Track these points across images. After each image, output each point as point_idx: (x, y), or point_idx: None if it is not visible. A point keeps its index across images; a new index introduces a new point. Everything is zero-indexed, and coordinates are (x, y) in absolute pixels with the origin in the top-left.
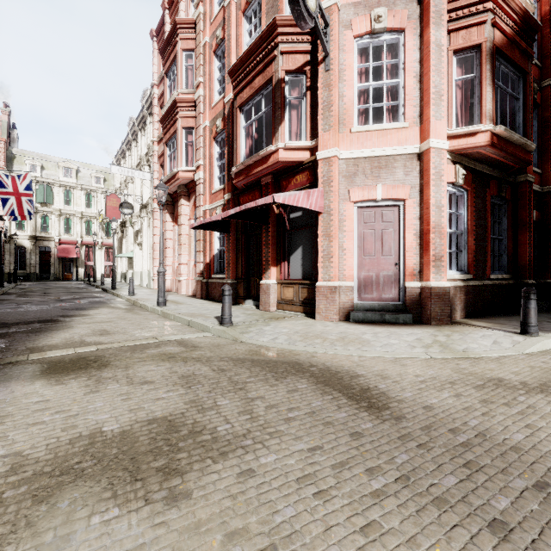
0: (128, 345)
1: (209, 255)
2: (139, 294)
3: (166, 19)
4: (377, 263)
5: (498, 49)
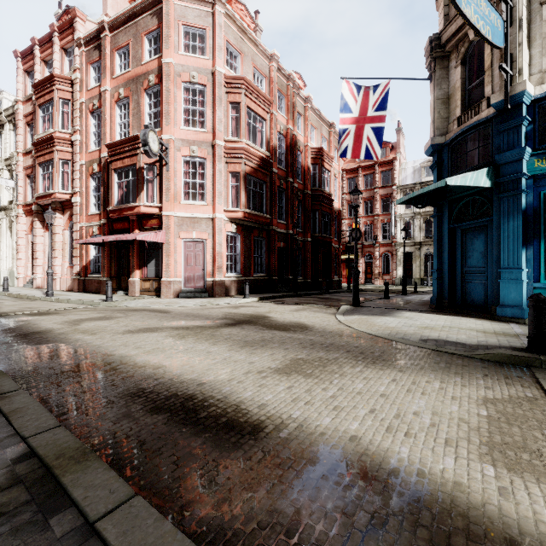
0: (58, 310)
1: (86, 260)
2: (12, 291)
3: (36, 53)
4: (194, 269)
5: (248, 174)
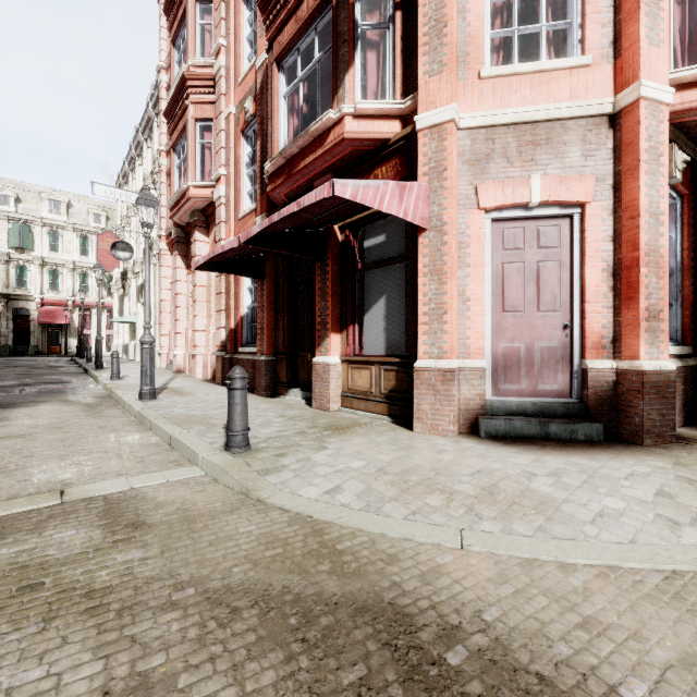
0: None
1: (235, 316)
2: (128, 378)
3: None
4: (529, 326)
5: None
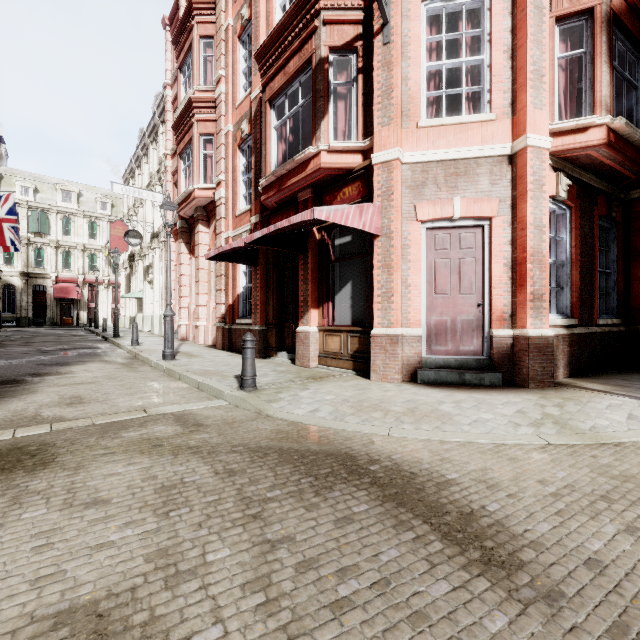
0: (100, 423)
1: (233, 294)
2: (145, 344)
3: (181, 2)
4: (453, 304)
5: (615, 16)
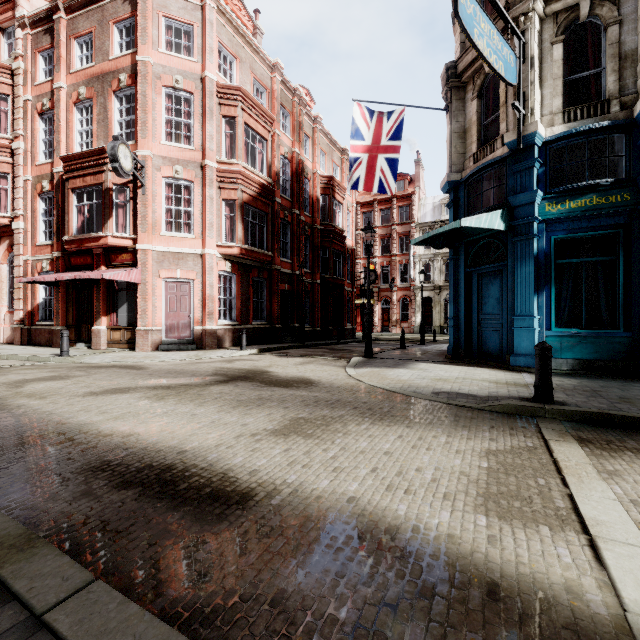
0: None
1: (32, 303)
2: None
3: None
4: (178, 316)
5: (246, 203)
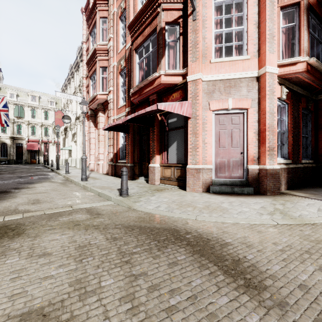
0: (48, 213)
1: (116, 148)
2: (72, 173)
3: (90, 0)
4: (228, 152)
5: (310, 6)
